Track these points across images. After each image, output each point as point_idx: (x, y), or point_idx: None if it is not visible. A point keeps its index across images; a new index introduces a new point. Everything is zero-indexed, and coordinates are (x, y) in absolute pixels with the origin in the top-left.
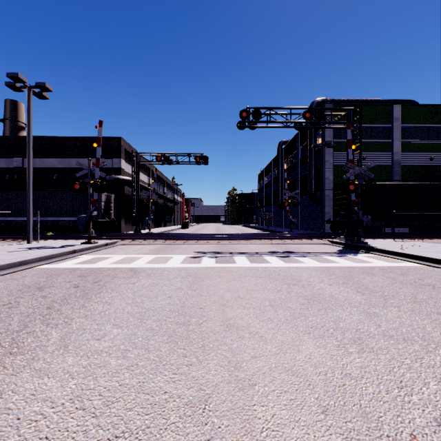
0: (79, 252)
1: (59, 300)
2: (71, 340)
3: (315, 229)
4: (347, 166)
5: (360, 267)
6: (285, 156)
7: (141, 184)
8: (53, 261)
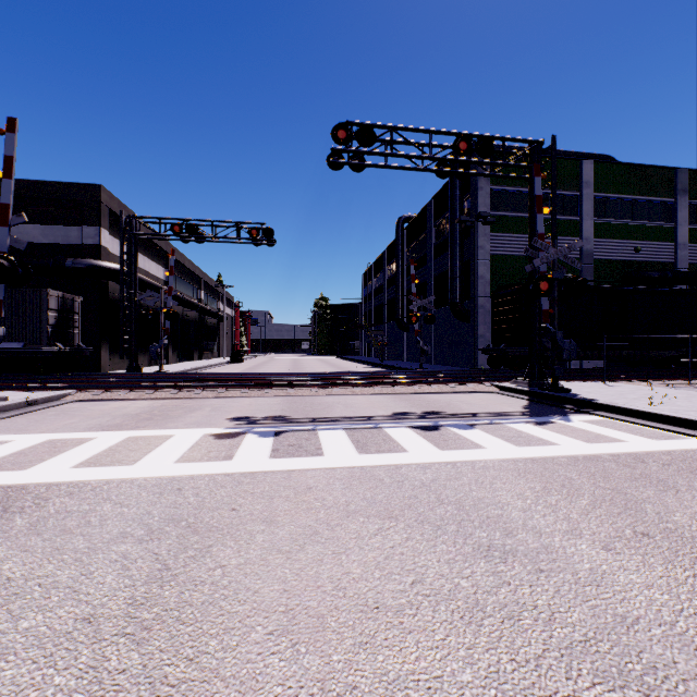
0: None
1: None
2: None
3: (460, 364)
4: (535, 246)
5: (613, 458)
6: (408, 242)
7: (146, 279)
8: None
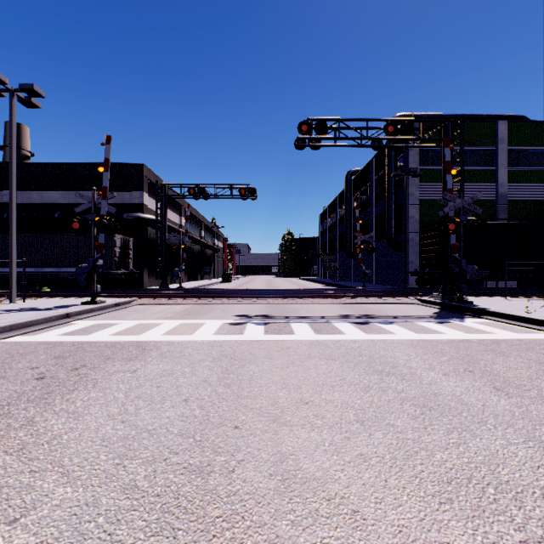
0: (75, 316)
1: None
2: None
3: (395, 284)
4: (445, 198)
5: (478, 341)
6: (355, 190)
7: (170, 225)
8: (30, 330)
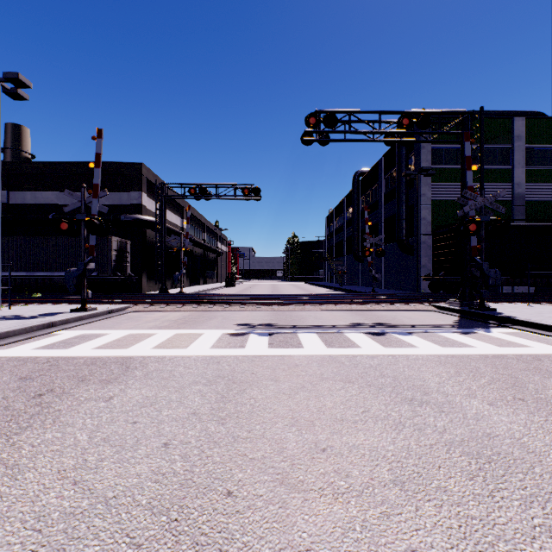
0: (60, 325)
1: None
2: None
3: (405, 288)
4: (465, 196)
5: (516, 357)
6: (363, 191)
7: (170, 227)
8: (4, 343)
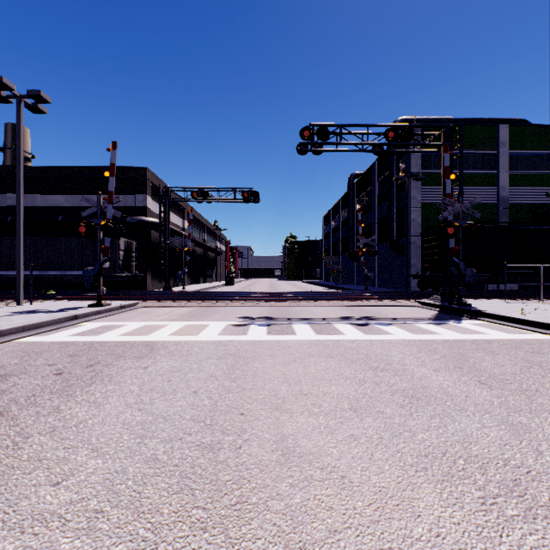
0: (83, 318)
1: (23, 399)
2: (7, 486)
3: (397, 286)
4: (444, 202)
5: (471, 341)
6: (358, 193)
7: (173, 228)
8: (41, 331)
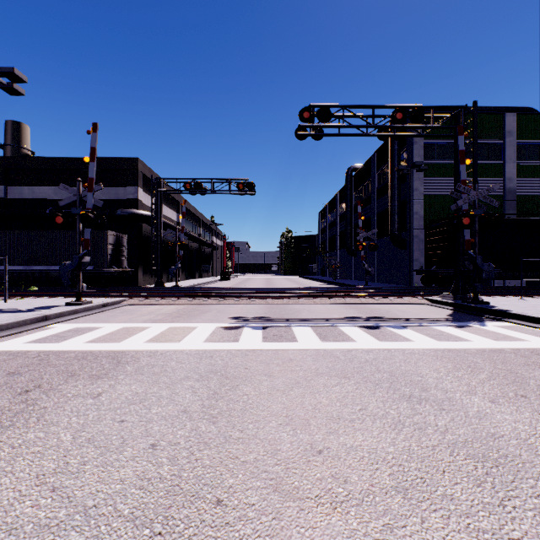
0: (55, 319)
1: None
2: None
3: (398, 282)
4: (459, 189)
5: (513, 351)
6: (356, 187)
7: (166, 221)
8: None
